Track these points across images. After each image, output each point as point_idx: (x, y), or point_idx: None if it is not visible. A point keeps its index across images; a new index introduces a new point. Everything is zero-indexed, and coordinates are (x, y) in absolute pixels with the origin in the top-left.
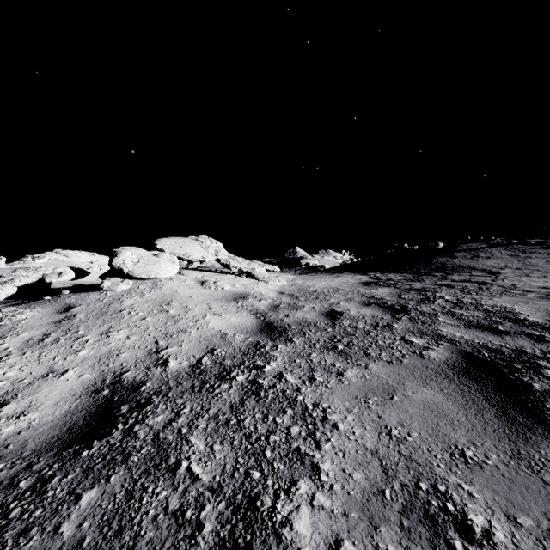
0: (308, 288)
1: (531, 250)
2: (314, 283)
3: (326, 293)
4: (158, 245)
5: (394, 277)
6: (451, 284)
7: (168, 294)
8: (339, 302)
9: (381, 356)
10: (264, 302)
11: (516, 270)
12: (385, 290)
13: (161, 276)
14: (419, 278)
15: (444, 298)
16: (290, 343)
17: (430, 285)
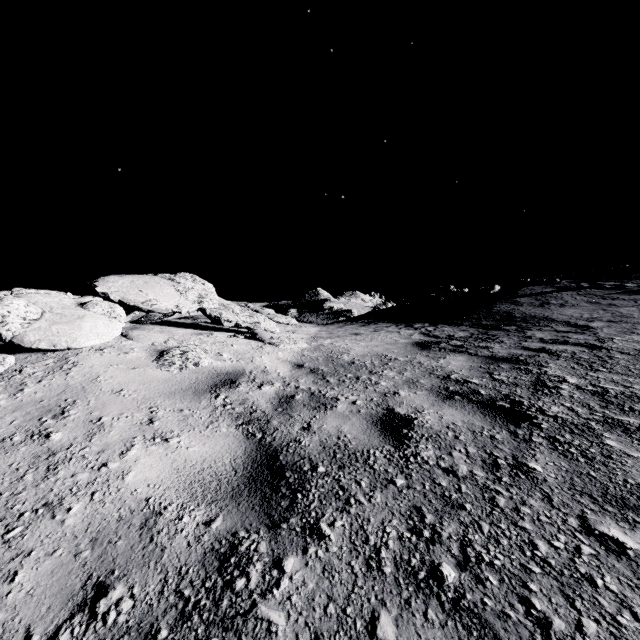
0: (341, 355)
1: (611, 296)
2: (348, 344)
3: (371, 367)
4: (99, 287)
5: (453, 332)
6: (549, 349)
7: (75, 385)
8: (397, 388)
9: (591, 639)
10: (267, 391)
11: (611, 323)
12: (460, 361)
13: (81, 344)
14: (491, 336)
15: (569, 381)
16: (316, 545)
17: (518, 350)
